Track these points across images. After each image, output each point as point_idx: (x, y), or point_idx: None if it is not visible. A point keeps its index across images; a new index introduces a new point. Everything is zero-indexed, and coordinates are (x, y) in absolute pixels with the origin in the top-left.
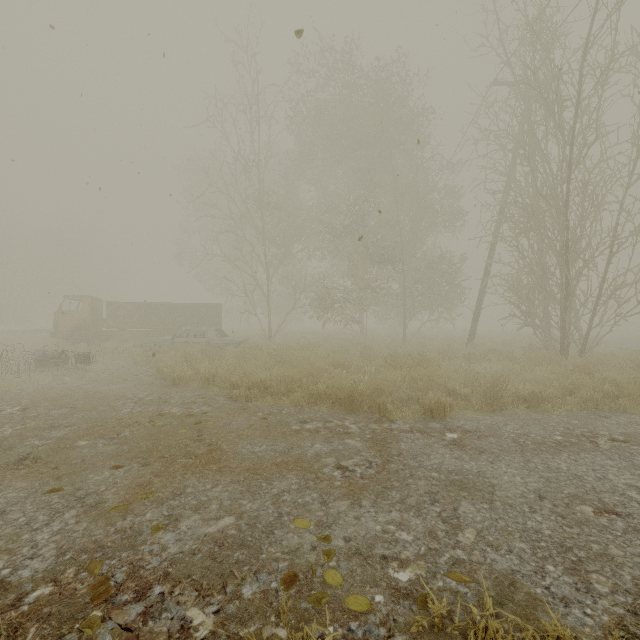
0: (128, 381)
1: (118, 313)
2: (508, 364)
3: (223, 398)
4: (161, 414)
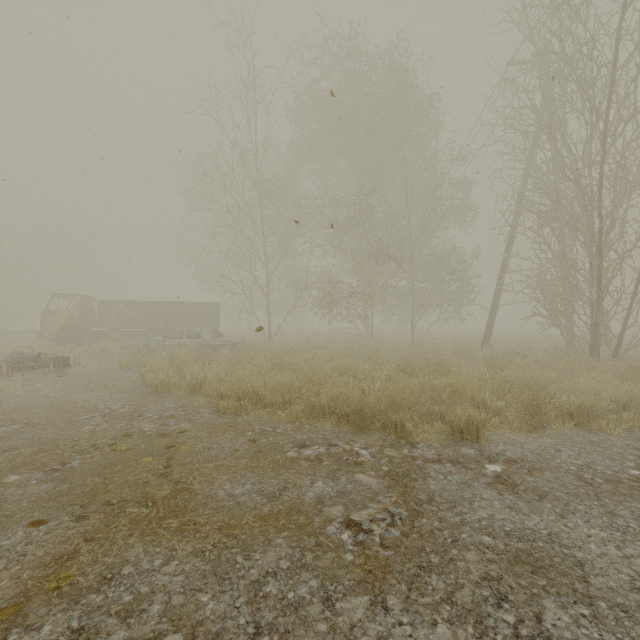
0: (106, 388)
1: (109, 312)
2: (543, 370)
3: (208, 411)
4: (128, 433)
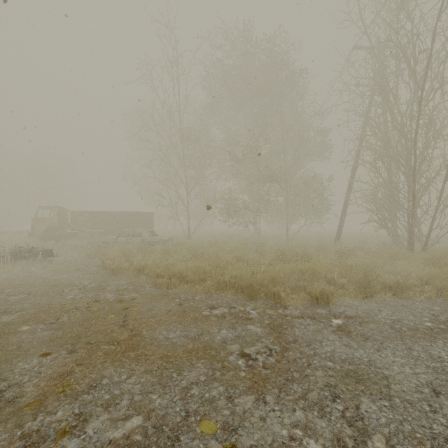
0: (79, 271)
1: (78, 219)
2: (373, 258)
3: (149, 285)
4: (97, 300)
